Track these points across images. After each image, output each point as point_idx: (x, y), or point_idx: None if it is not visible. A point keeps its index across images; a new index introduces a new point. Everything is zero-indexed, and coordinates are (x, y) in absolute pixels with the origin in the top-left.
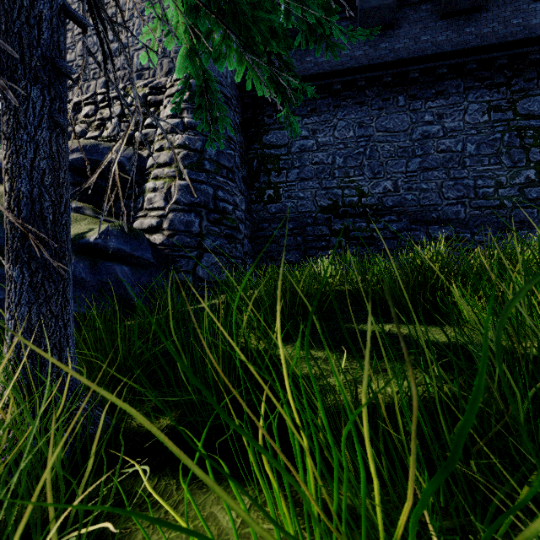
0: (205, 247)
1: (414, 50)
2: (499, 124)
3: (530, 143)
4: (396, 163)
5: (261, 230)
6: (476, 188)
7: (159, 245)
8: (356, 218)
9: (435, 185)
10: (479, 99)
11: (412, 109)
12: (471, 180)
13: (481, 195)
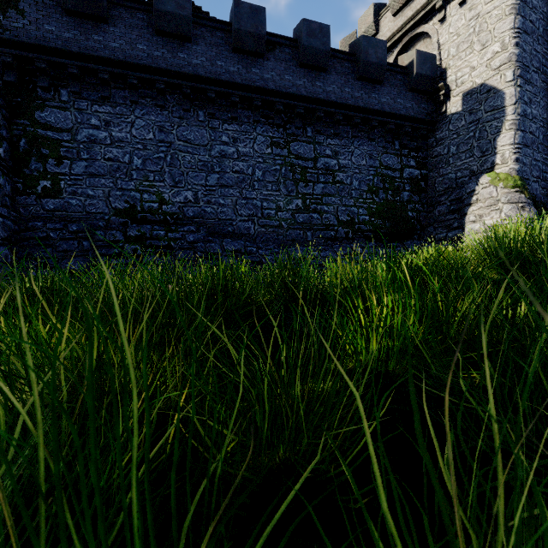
0: None
1: (211, 71)
2: (279, 158)
3: (299, 178)
4: (197, 175)
5: (30, 230)
6: (262, 209)
7: None
8: (156, 225)
9: (231, 201)
10: (265, 133)
11: (211, 126)
12: (259, 201)
13: (266, 215)
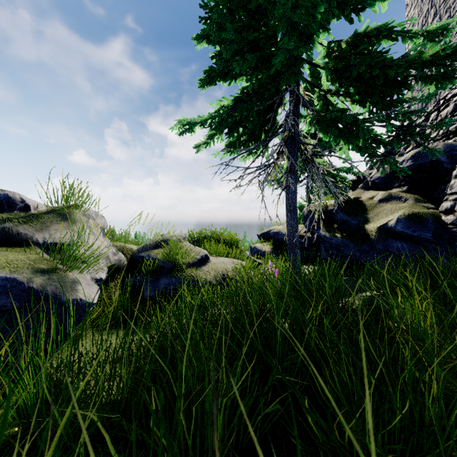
0: None
1: None
2: None
3: None
4: None
5: None
6: None
7: (449, 225)
8: None
9: None
10: None
11: None
12: None
13: None
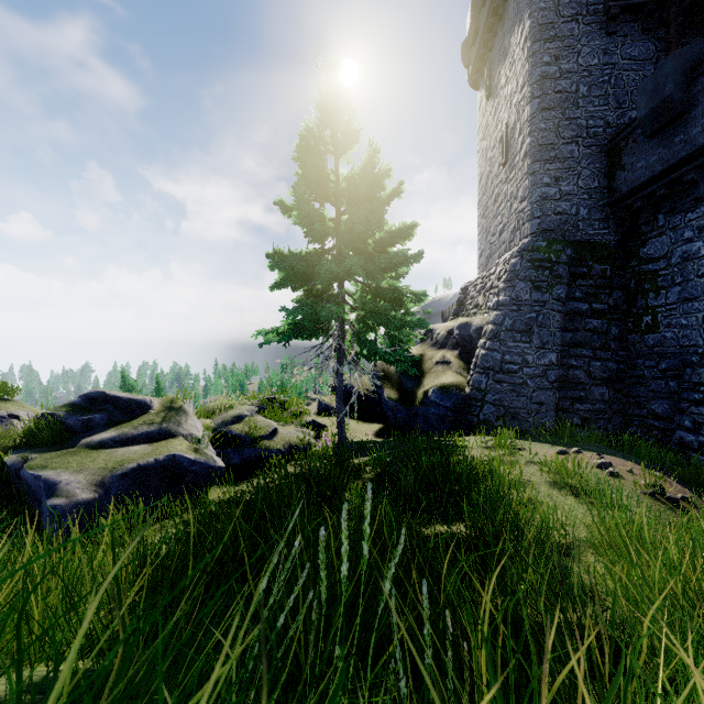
0: (486, 400)
1: None
2: None
3: None
4: None
5: (633, 368)
6: None
7: (466, 395)
8: None
9: None
10: None
11: None
12: None
13: None
